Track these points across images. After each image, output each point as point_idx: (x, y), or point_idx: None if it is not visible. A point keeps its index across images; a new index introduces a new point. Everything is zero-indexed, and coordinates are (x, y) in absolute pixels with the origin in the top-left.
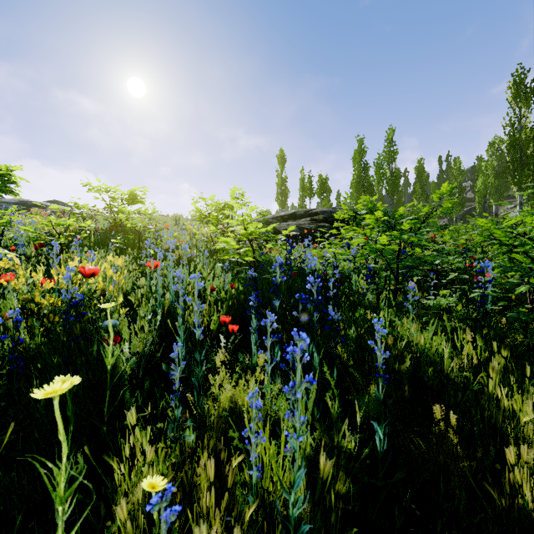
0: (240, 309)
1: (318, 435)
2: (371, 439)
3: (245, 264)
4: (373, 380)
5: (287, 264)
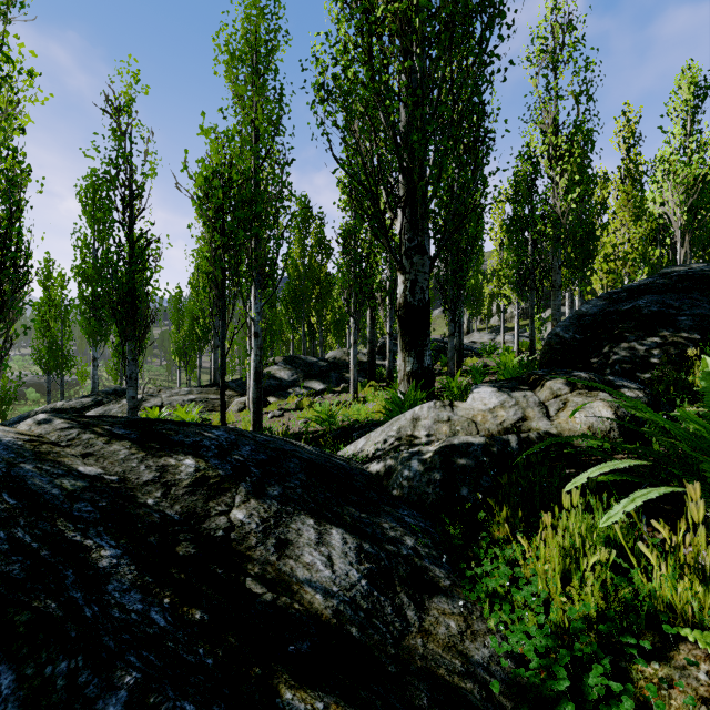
0: None
1: None
2: None
3: None
4: None
5: None
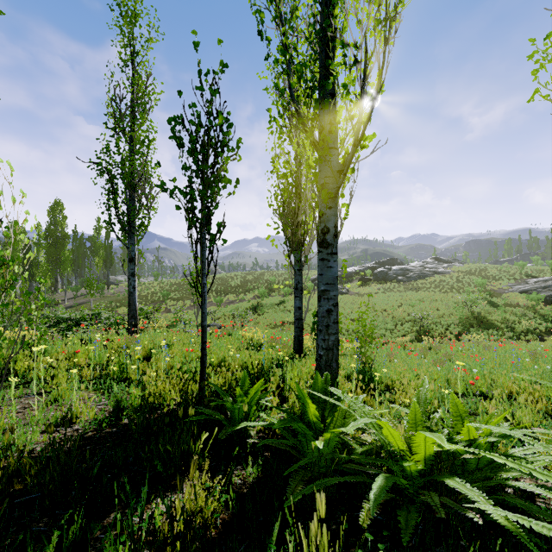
0: (550, 328)
1: None
2: None
3: (549, 317)
4: None
5: None
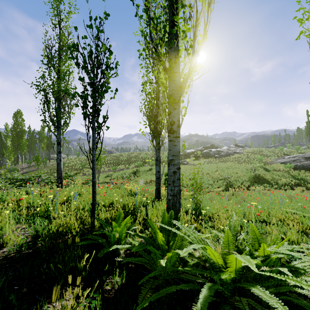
0: (297, 183)
1: (303, 187)
2: (307, 189)
3: (296, 177)
4: (308, 187)
5: (304, 177)
